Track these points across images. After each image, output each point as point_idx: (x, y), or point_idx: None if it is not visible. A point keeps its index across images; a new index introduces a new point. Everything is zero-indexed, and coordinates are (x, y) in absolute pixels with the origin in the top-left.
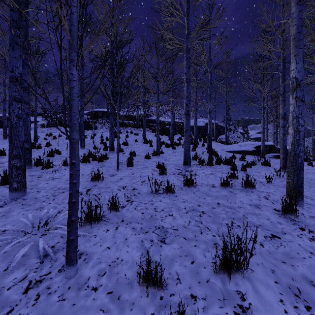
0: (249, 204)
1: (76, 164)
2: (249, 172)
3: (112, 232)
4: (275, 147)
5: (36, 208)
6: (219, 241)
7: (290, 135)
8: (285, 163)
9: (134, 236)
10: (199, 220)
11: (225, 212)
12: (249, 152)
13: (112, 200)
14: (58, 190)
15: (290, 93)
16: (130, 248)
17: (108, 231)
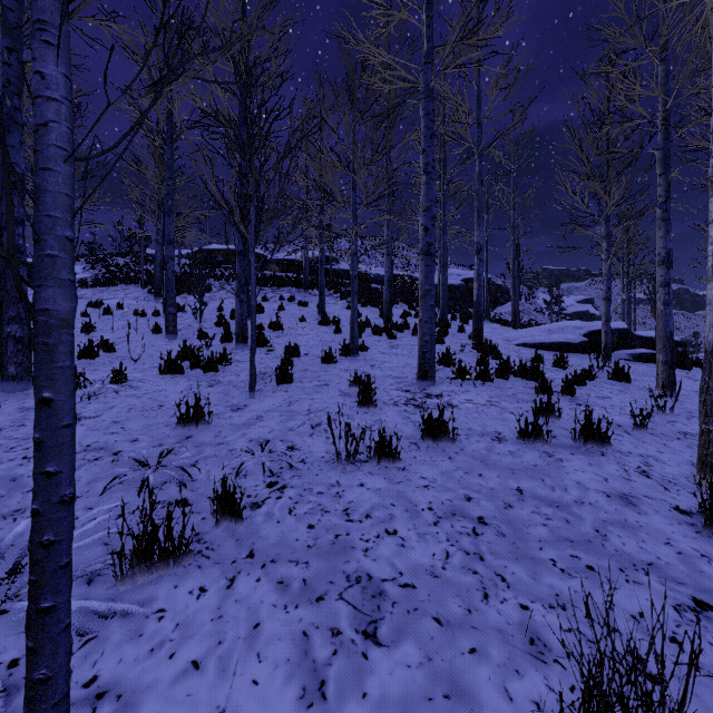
0: (605, 493)
1: (56, 403)
2: (582, 397)
3: (215, 598)
4: (633, 335)
5: (4, 514)
6: (545, 630)
7: (712, 303)
8: (669, 374)
9: (282, 612)
10: (474, 548)
11: (542, 519)
12: (573, 346)
13: (225, 487)
14: (85, 452)
15: (711, 192)
16: (264, 667)
17: (204, 594)
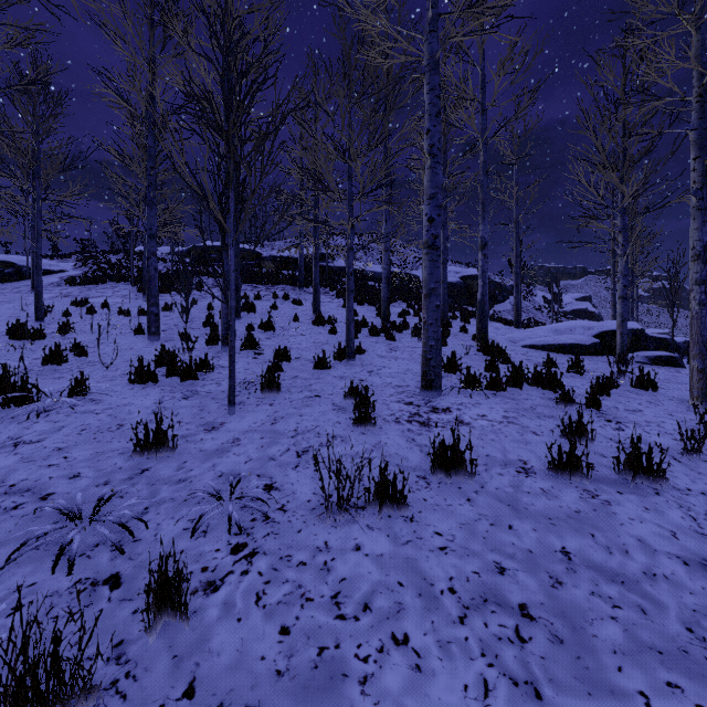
0: (679, 558)
1: None
2: (609, 410)
3: None
4: (647, 336)
5: None
6: None
7: None
8: (706, 384)
9: None
10: (523, 670)
11: (607, 607)
12: (584, 348)
13: (164, 570)
14: (4, 496)
15: None
16: None
17: None
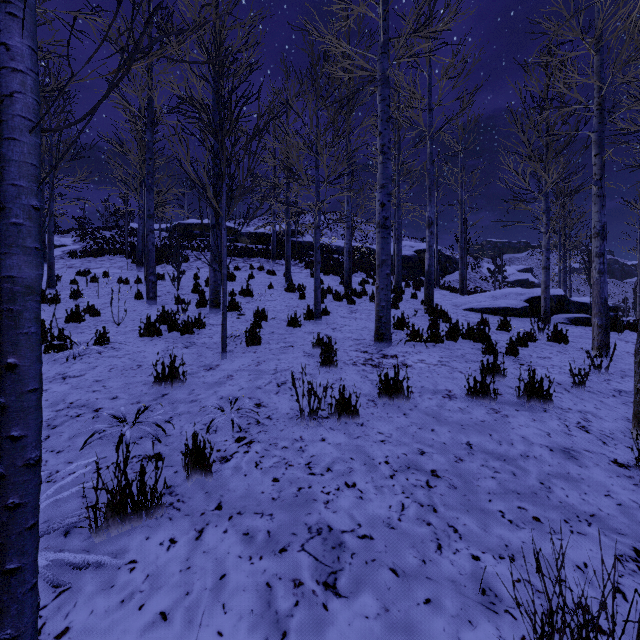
0: (548, 447)
1: (21, 369)
2: (525, 357)
3: (184, 549)
4: (570, 301)
5: None
6: (495, 581)
7: None
8: (604, 336)
9: (247, 563)
10: (428, 500)
11: (490, 472)
12: (515, 311)
13: (196, 443)
14: (68, 409)
15: None
16: (229, 619)
17: (174, 546)
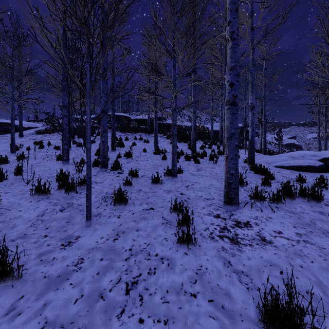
0: None
1: None
2: None
3: None
4: None
5: None
6: None
7: None
8: None
9: None
10: None
11: None
12: (315, 168)
13: None
14: None
15: None
16: None
17: None
